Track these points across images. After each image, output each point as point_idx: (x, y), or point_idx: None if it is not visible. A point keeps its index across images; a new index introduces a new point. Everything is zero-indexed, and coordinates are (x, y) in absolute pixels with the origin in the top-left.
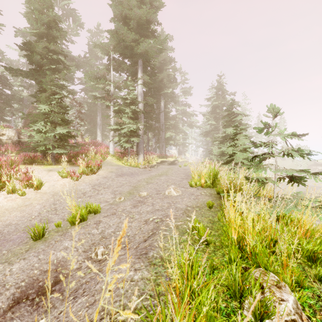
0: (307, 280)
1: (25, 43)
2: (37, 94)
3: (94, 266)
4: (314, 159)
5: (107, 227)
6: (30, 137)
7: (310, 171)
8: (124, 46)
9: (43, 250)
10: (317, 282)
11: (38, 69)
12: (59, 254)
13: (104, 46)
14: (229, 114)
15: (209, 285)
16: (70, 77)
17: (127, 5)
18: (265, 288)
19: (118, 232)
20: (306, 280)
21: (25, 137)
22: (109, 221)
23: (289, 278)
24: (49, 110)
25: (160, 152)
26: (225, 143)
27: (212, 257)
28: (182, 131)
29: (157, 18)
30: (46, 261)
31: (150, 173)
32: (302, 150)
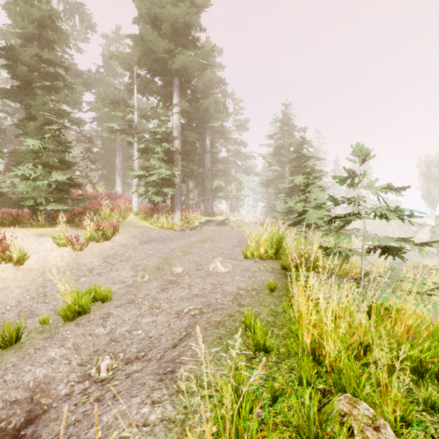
0: (415, 410)
1: (4, 47)
2: (23, 123)
3: (93, 391)
4: (418, 223)
5: (119, 323)
6: (11, 186)
7: (414, 241)
8: (152, 59)
9: (13, 365)
10: (428, 411)
11: (26, 86)
12: (38, 371)
13: (125, 58)
14: (298, 157)
15: (268, 437)
16: (75, 100)
17: (157, 1)
18: (356, 435)
19: (136, 331)
20: (413, 409)
21: (7, 185)
22: (123, 314)
23: (390, 413)
24: (40, 147)
25: (205, 207)
26: (293, 196)
27: (273, 373)
28: (236, 179)
29: (199, 22)
30: (15, 384)
31: (190, 238)
32: (402, 210)
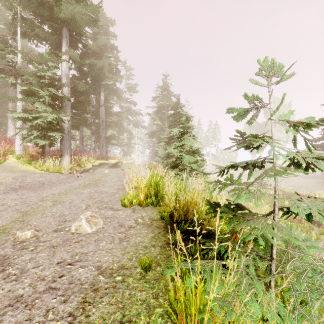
0: None
1: None
2: None
3: None
4: None
5: None
6: None
7: None
8: (37, 1)
9: None
10: None
11: None
12: None
13: None
14: (174, 114)
15: None
16: None
17: None
18: None
19: None
20: None
21: None
22: None
23: None
24: None
25: (100, 152)
26: (171, 144)
27: None
28: (128, 130)
29: None
30: None
31: (75, 181)
32: None
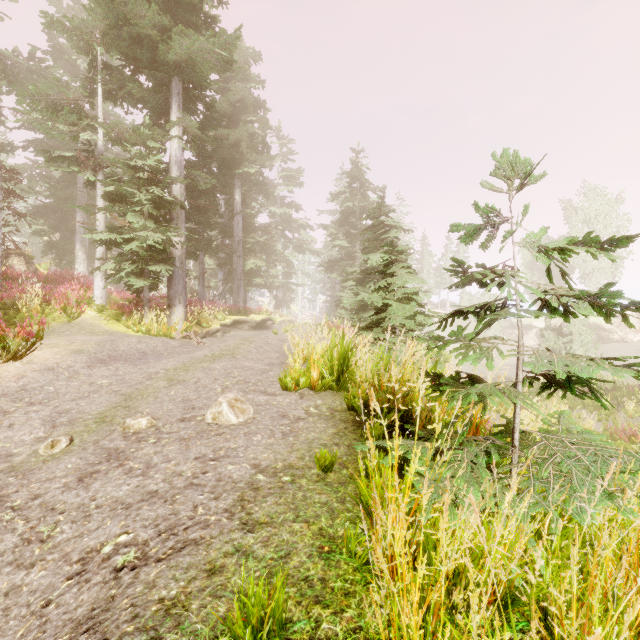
0: None
1: None
2: None
3: None
4: None
5: None
6: None
7: None
8: (130, 37)
9: None
10: None
11: None
12: None
13: (78, 29)
14: (374, 226)
15: None
16: None
17: None
18: None
19: None
20: None
21: None
22: None
23: None
24: None
25: (234, 301)
26: (367, 284)
27: None
28: (284, 258)
29: None
30: None
31: (195, 351)
32: (619, 294)
